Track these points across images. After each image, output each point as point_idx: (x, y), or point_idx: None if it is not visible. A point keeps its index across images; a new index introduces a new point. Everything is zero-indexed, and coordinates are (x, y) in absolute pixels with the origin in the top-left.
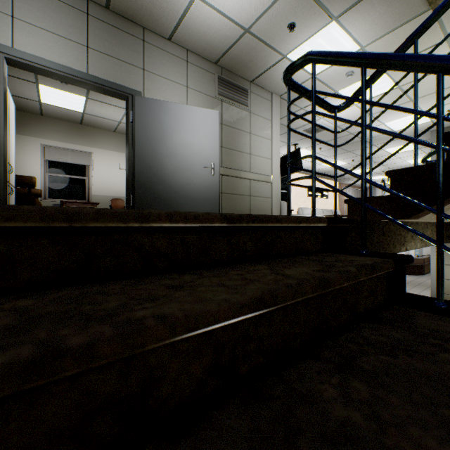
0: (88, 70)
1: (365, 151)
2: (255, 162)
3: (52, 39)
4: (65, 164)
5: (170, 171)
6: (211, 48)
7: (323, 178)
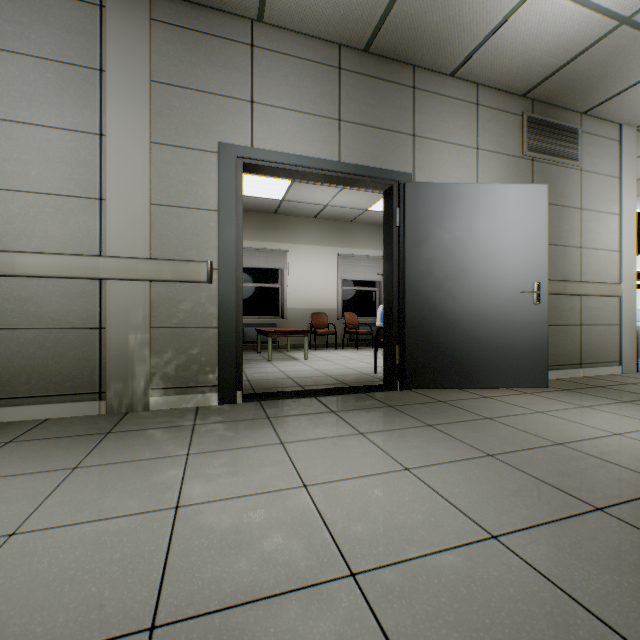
0: (340, 156)
1: None
2: (589, 260)
3: (296, 121)
4: (256, 269)
5: (461, 302)
6: (528, 70)
7: None
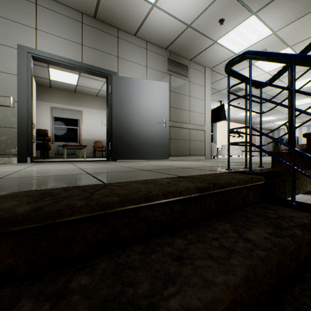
0: (83, 60)
1: (294, 128)
2: (193, 116)
3: (60, 41)
4: (65, 118)
5: (135, 125)
6: (163, 39)
7: (240, 123)
